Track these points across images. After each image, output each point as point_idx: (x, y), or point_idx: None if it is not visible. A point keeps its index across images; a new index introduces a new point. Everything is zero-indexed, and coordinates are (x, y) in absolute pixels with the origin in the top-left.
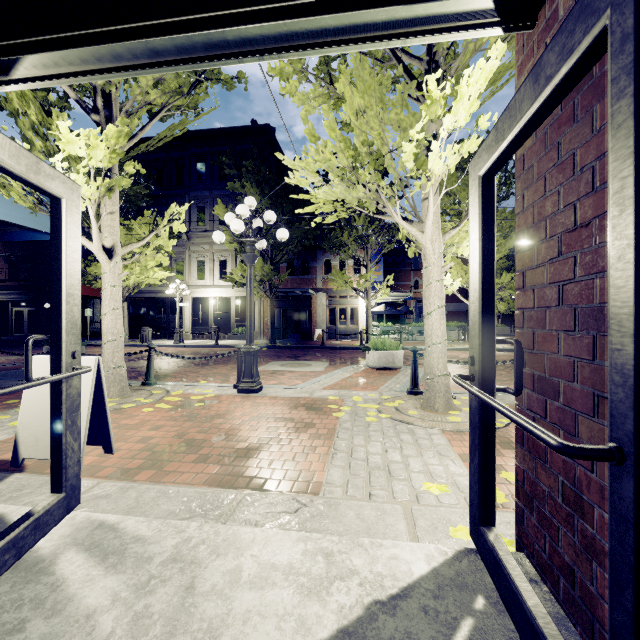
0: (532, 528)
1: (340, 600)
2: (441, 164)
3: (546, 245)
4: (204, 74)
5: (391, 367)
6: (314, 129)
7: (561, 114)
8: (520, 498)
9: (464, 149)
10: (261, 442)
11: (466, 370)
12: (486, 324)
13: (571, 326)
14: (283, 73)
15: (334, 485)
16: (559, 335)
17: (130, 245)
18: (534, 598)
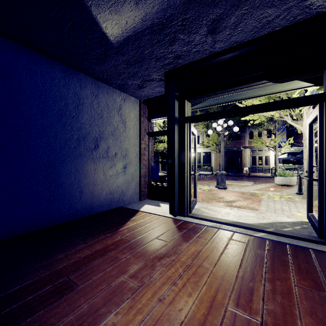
0: None
1: (267, 220)
2: None
3: None
4: None
5: (288, 184)
6: None
7: None
8: None
9: None
10: (234, 200)
11: None
12: (310, 162)
13: None
14: None
15: (262, 210)
16: None
17: None
18: (316, 219)
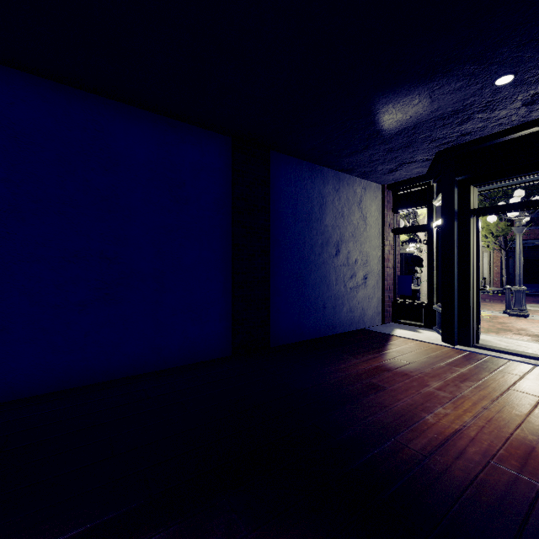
0: None
1: None
2: None
3: None
4: None
5: None
6: None
7: None
8: None
9: None
10: None
11: None
12: None
13: None
14: None
15: None
16: None
17: None
18: None
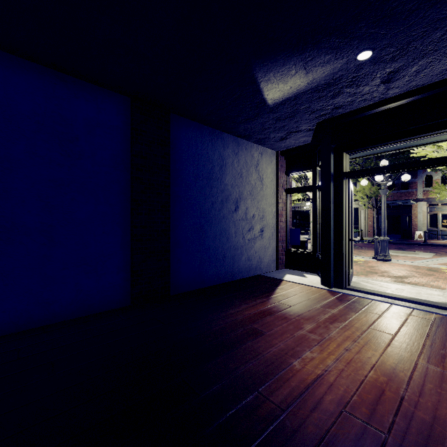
0: None
1: None
2: None
3: None
4: None
5: None
6: None
7: None
8: None
9: None
10: (405, 276)
11: None
12: None
13: None
14: None
15: None
16: None
17: None
18: None
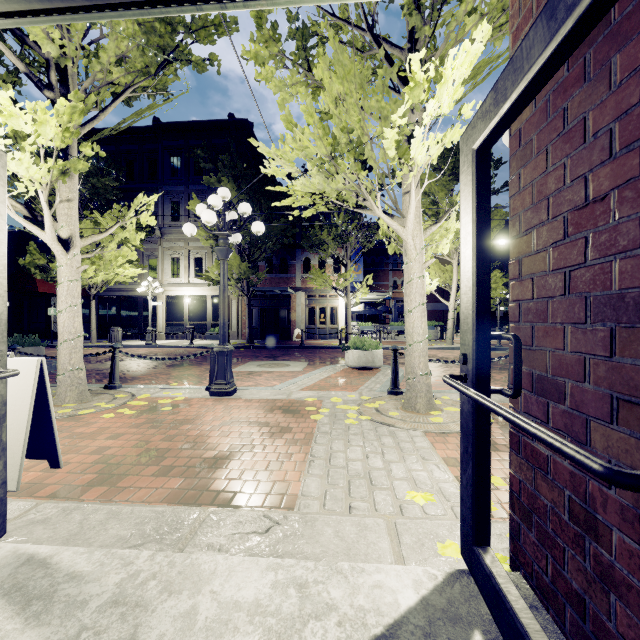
0: (530, 546)
1: None
2: (424, 153)
3: (548, 227)
4: (173, 54)
5: (371, 367)
6: (291, 115)
7: (568, 75)
8: (515, 511)
9: (447, 139)
10: (232, 450)
11: (445, 369)
12: (481, 317)
13: (581, 318)
14: (258, 57)
15: (311, 497)
16: (565, 329)
17: (91, 236)
18: None
